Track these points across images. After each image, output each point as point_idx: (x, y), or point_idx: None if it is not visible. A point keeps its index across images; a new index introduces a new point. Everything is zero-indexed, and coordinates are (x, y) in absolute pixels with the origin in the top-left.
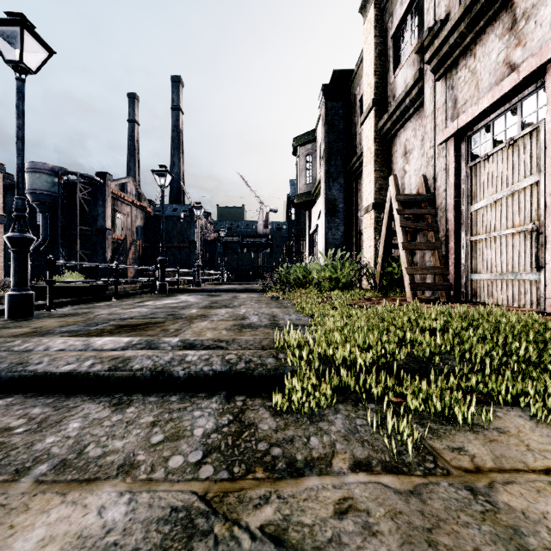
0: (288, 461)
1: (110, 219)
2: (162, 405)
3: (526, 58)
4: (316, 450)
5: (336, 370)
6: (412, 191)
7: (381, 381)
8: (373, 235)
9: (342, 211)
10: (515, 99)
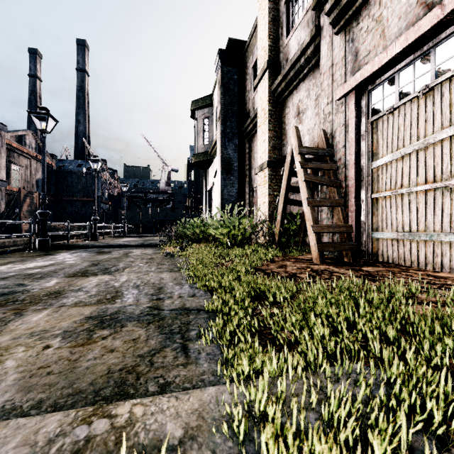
0: None
1: (4, 171)
2: None
3: None
4: None
5: None
6: None
7: None
8: (267, 192)
9: (236, 169)
10: (428, 44)
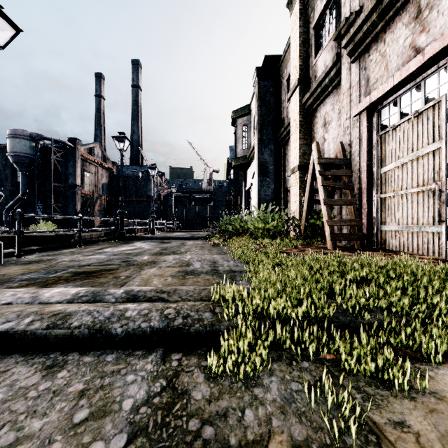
0: (221, 447)
1: (80, 178)
2: (96, 368)
3: (430, 43)
4: (251, 429)
5: (270, 325)
6: (331, 156)
7: (313, 335)
8: (298, 192)
9: (272, 172)
10: (419, 78)
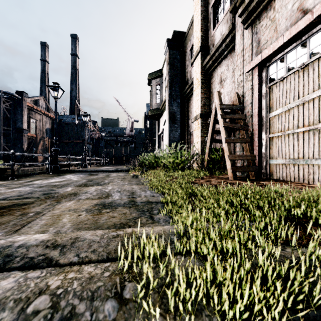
0: None
1: (26, 123)
2: None
3: (317, 4)
4: None
5: None
6: None
7: None
8: (200, 134)
9: (179, 120)
10: (305, 36)
